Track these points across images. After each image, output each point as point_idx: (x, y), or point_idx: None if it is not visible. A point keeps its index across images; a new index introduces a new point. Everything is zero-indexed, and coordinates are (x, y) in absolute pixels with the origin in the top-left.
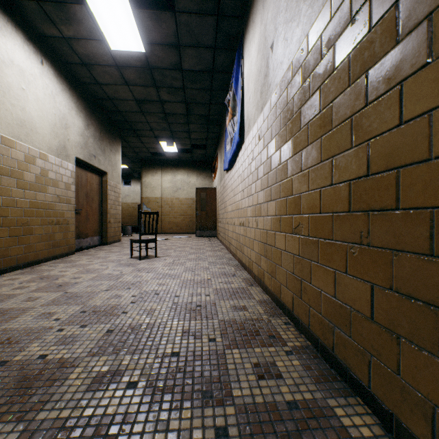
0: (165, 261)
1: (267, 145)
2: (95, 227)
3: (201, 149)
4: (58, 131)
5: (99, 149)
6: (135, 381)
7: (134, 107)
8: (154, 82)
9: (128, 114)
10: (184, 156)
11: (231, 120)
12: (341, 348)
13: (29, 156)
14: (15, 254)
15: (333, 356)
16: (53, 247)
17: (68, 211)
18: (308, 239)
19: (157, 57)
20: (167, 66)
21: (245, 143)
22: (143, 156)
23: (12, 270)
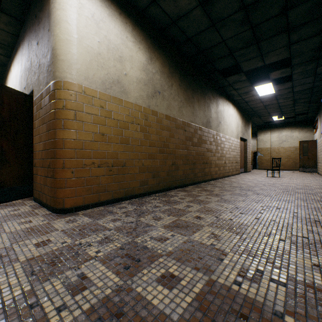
0: (285, 178)
1: None
2: (242, 164)
3: (302, 115)
4: (236, 129)
5: (244, 130)
6: (293, 188)
7: (261, 108)
8: (276, 98)
9: (257, 111)
10: (288, 120)
11: None
12: None
13: (232, 141)
14: (230, 171)
15: None
16: (235, 170)
17: (238, 158)
18: None
19: (280, 92)
20: (284, 93)
21: None
22: (258, 124)
23: (230, 176)
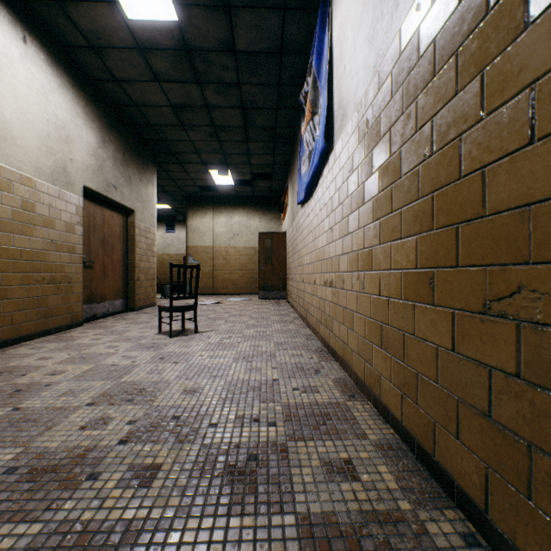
0: (208, 340)
1: (388, 129)
2: (116, 286)
3: (265, 181)
4: (54, 145)
5: (122, 177)
6: None
7: (170, 117)
8: (196, 75)
9: (163, 129)
10: (242, 190)
11: (310, 122)
12: None
13: (1, 179)
14: None
15: None
16: (44, 317)
17: (71, 264)
18: None
19: (197, 29)
20: (212, 45)
21: (336, 149)
22: (189, 191)
23: None
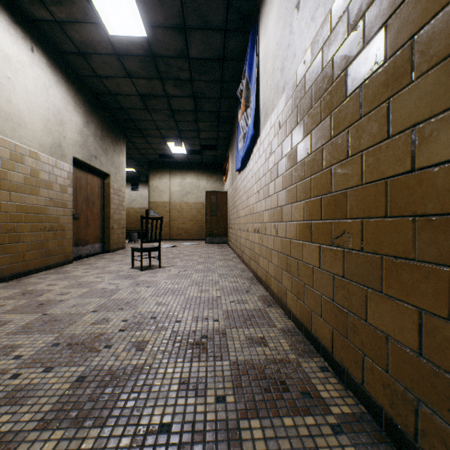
0: (169, 273)
1: (290, 132)
2: (96, 233)
3: (211, 150)
4: (52, 127)
5: (101, 149)
6: None
7: (138, 103)
8: (159, 74)
9: (132, 112)
10: (193, 157)
11: (244, 112)
12: (435, 444)
13: (16, 154)
14: None
15: (415, 448)
16: (45, 256)
17: (64, 216)
18: (360, 255)
19: (161, 43)
20: (172, 53)
21: (261, 136)
22: (150, 158)
23: None
